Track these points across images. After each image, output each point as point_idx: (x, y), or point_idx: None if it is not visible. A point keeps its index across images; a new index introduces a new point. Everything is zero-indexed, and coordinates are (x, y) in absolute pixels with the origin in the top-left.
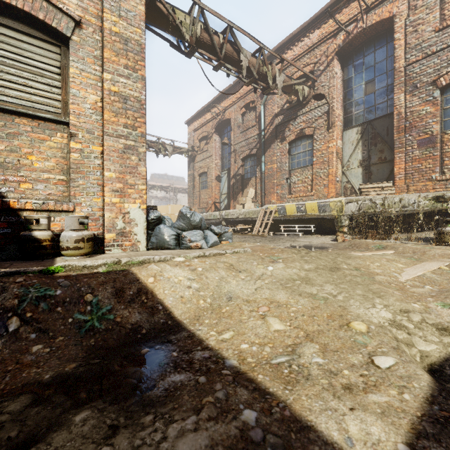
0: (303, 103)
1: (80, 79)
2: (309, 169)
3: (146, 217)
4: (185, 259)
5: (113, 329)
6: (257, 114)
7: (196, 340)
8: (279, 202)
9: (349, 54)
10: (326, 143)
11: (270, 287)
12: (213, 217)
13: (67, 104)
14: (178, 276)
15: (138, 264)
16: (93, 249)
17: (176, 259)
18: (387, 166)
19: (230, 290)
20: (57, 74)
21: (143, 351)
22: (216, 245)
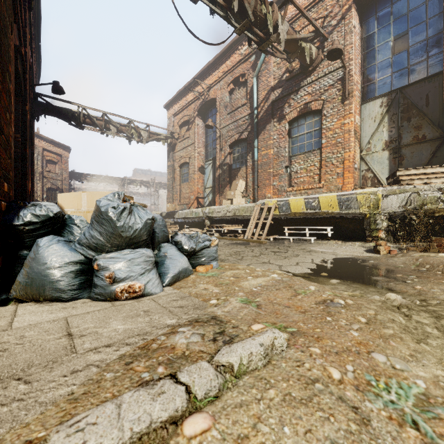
0: (308, 69)
1: None
2: (316, 154)
3: None
4: None
5: None
6: (248, 89)
7: None
8: (276, 197)
9: (371, 3)
10: (340, 119)
11: None
12: (194, 215)
13: None
14: None
15: None
16: None
17: None
18: (426, 148)
19: None
20: None
21: None
22: (185, 278)
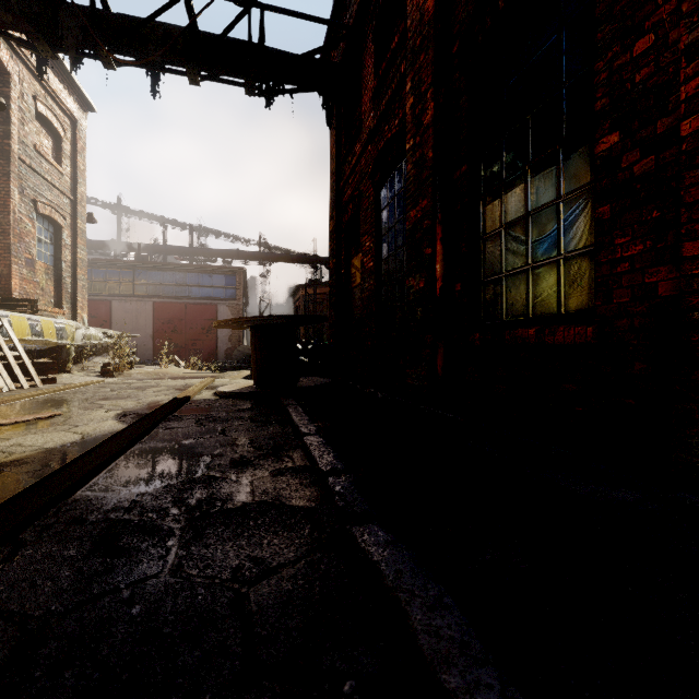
0: None
1: None
2: None
3: None
4: None
5: None
6: None
7: None
8: None
9: None
10: None
11: None
12: None
13: None
14: None
15: None
16: None
17: None
18: None
19: None
20: None
21: None
22: None
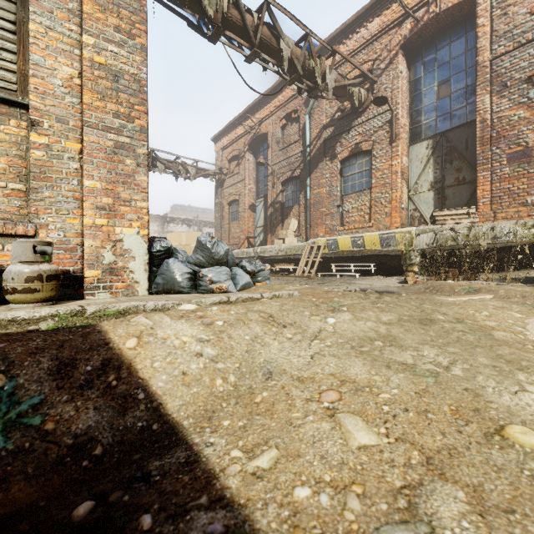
0: (359, 110)
1: (46, 40)
2: (367, 194)
3: (148, 248)
4: (198, 307)
5: (32, 449)
6: (301, 126)
7: (200, 475)
8: (328, 236)
9: (418, 48)
10: (388, 160)
11: (335, 353)
12: (246, 255)
13: (27, 78)
14: (181, 336)
15: (115, 314)
16: (67, 294)
17: (182, 306)
18: (466, 189)
19: (270, 359)
20: (10, 31)
21: (77, 512)
22: (249, 288)
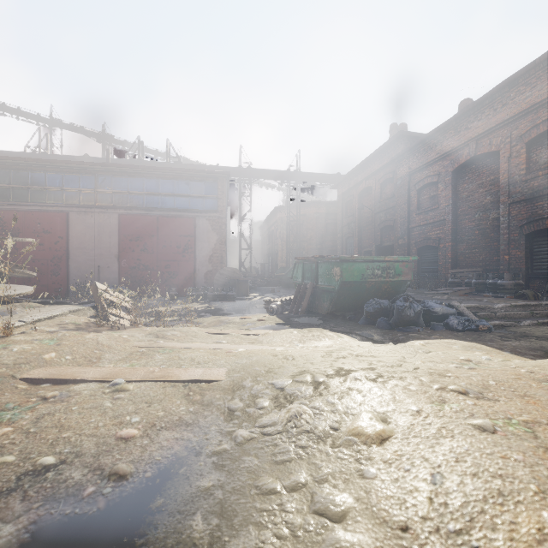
0: None
1: None
2: None
3: None
4: None
5: None
6: None
7: None
8: None
9: None
10: None
11: None
12: None
13: None
14: None
15: None
16: None
17: None
18: None
19: None
20: None
21: None
22: None
